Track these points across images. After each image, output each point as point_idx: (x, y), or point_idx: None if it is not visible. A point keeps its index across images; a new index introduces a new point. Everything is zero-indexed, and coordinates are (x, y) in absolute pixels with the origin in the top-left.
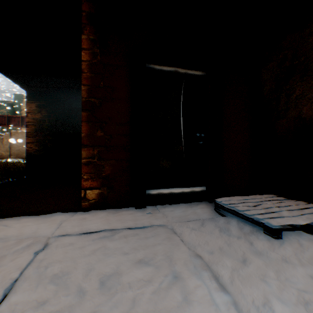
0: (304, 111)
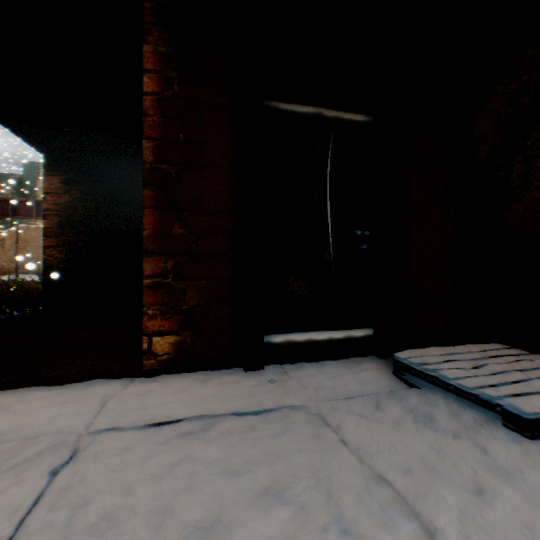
0: None
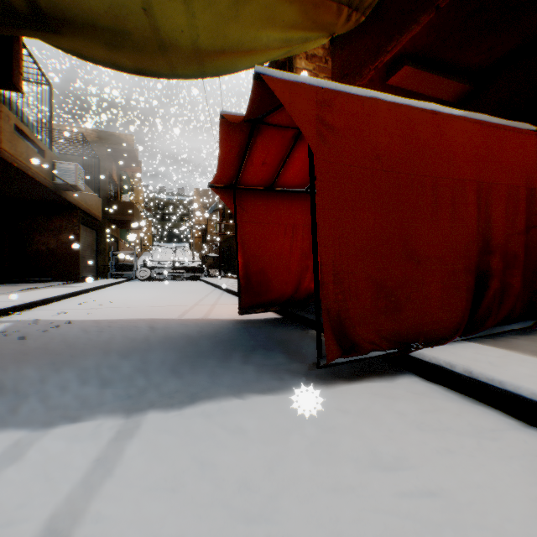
0: (42, 247)
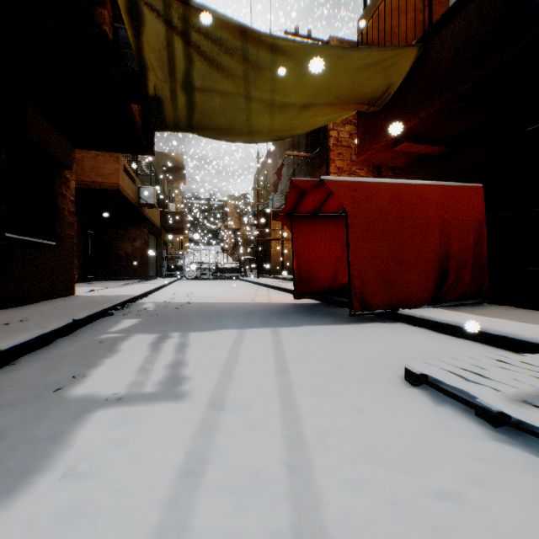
0: (121, 252)
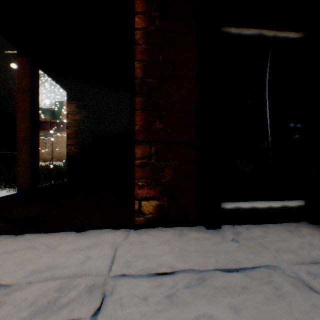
0: None
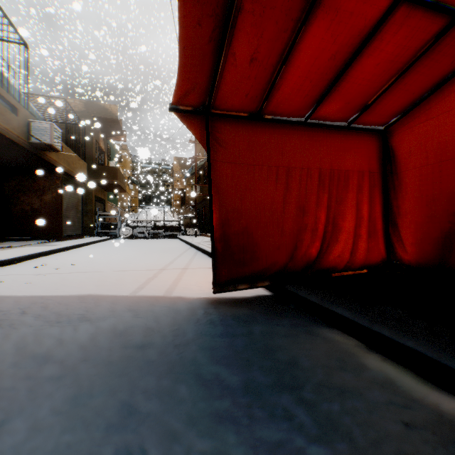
0: (27, 207)
